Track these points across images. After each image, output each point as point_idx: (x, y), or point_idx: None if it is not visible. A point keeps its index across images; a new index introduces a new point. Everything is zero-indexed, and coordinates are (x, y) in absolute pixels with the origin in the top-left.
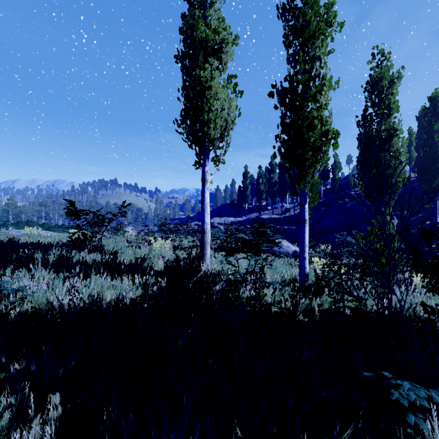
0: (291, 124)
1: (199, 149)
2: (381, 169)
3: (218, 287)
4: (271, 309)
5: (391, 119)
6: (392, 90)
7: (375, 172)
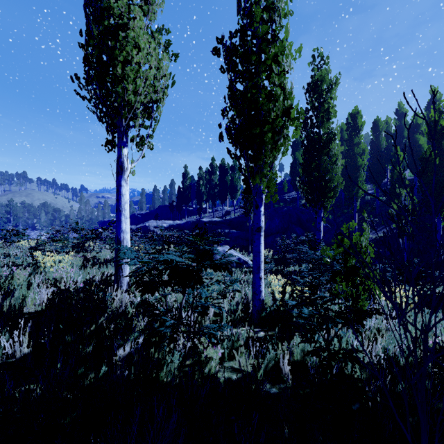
0: (244, 93)
1: (111, 121)
2: (322, 173)
3: (128, 346)
4: (219, 381)
5: (330, 123)
6: (330, 95)
7: (316, 175)
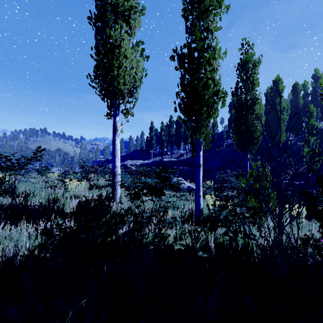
0: (189, 83)
1: (110, 101)
2: (248, 127)
3: (125, 228)
4: (174, 248)
5: (254, 91)
6: (254, 70)
7: (244, 128)
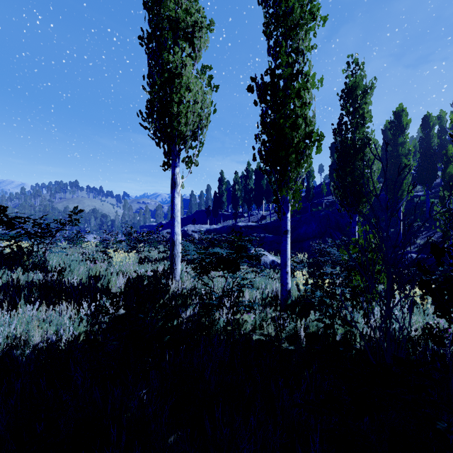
0: (272, 123)
1: (168, 147)
2: (356, 178)
3: (189, 312)
4: (252, 337)
5: (365, 128)
6: (365, 100)
7: (350, 181)
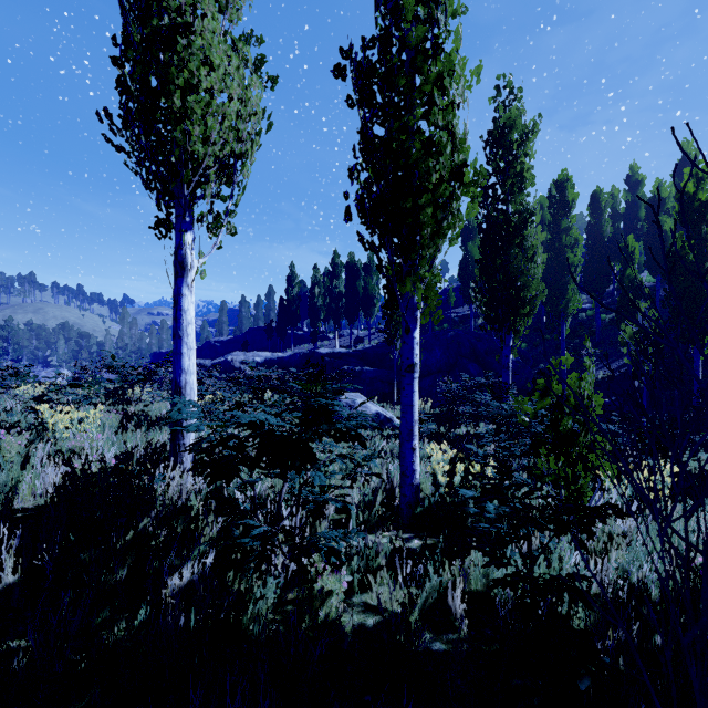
0: (386, 140)
1: (164, 187)
2: (511, 276)
3: (188, 571)
4: (344, 630)
5: (524, 195)
6: (524, 149)
7: (502, 280)
